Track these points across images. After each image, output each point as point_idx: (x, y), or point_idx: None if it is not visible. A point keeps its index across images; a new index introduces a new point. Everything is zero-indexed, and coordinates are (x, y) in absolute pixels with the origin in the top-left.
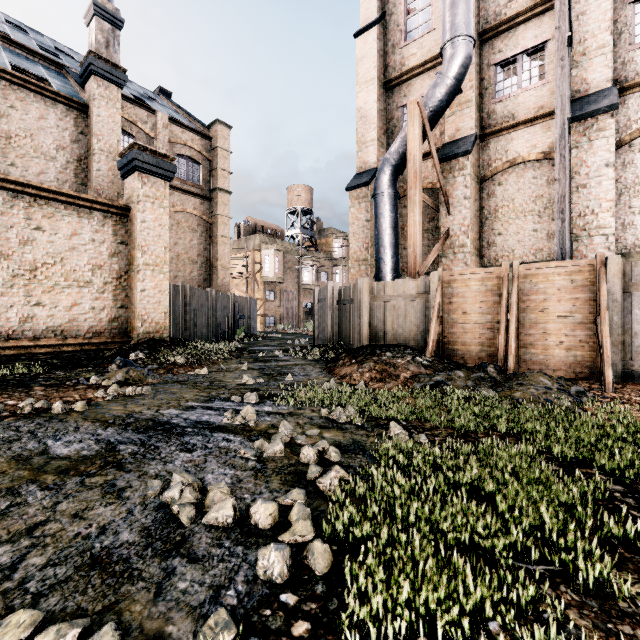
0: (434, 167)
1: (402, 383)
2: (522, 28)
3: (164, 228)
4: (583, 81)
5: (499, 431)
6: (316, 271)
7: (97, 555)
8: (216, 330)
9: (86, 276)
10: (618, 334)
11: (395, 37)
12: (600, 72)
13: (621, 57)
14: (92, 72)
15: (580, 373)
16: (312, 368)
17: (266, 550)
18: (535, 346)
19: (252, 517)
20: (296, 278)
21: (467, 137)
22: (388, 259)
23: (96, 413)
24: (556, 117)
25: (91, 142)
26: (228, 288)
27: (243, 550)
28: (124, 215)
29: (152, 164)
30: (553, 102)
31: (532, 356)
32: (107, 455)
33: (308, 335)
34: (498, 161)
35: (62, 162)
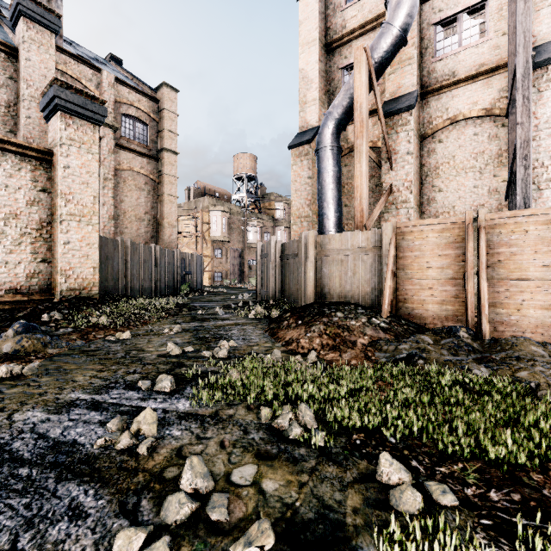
0: (374, 126)
1: (361, 352)
2: None
3: (93, 176)
4: None
5: None
6: (260, 231)
7: None
8: (160, 285)
9: None
10: None
11: (336, 0)
12: (547, 24)
13: None
14: (20, 12)
15: None
16: (253, 329)
17: None
18: (505, 305)
19: None
20: (242, 237)
21: (409, 93)
22: (331, 214)
23: None
24: (518, 55)
25: (20, 87)
26: (175, 245)
27: None
28: (46, 160)
29: (77, 104)
30: (494, 59)
31: (501, 316)
32: None
33: (252, 290)
34: (439, 119)
35: None
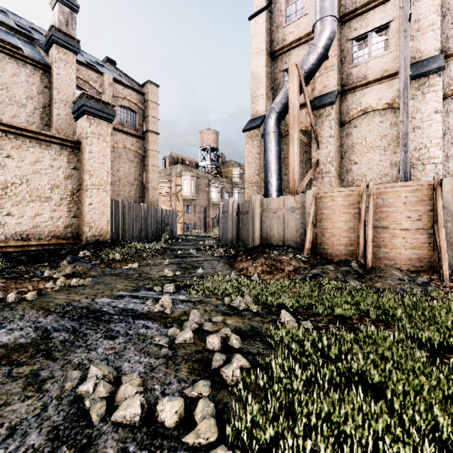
0: (307, 115)
1: (287, 275)
2: (372, 12)
3: (106, 157)
4: (417, 50)
5: (369, 317)
6: (221, 191)
7: None
8: (147, 234)
9: (46, 193)
10: (451, 237)
11: (278, 20)
12: (430, 43)
13: (445, 33)
14: (53, 41)
15: (421, 267)
16: (217, 263)
17: None
18: (386, 246)
19: (159, 414)
20: (206, 196)
21: (331, 92)
22: (274, 181)
23: (42, 302)
24: (400, 74)
25: (53, 94)
26: (157, 203)
27: None
28: (76, 147)
29: (97, 109)
30: (395, 66)
31: (384, 254)
32: (40, 343)
33: (215, 237)
34: (354, 110)
35: (31, 108)
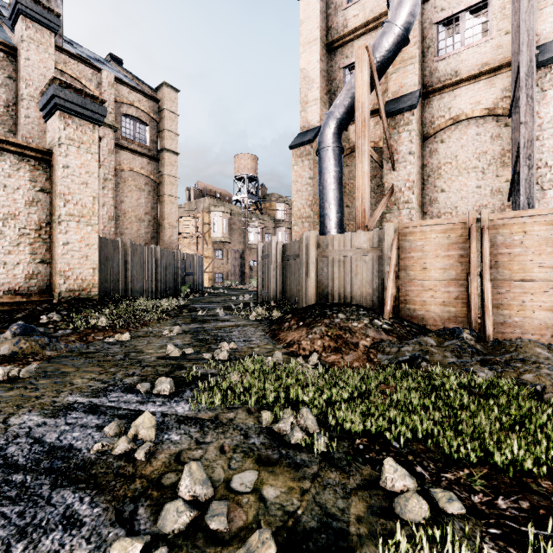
0: (376, 126)
1: (363, 354)
2: None
3: (92, 176)
4: None
5: None
6: (261, 232)
7: None
8: (161, 286)
9: None
10: None
11: None
12: (551, 22)
13: None
14: (19, 11)
15: None
16: (254, 330)
17: None
18: (509, 306)
19: None
20: (242, 238)
21: (411, 93)
22: (333, 214)
23: None
24: (522, 54)
25: (19, 87)
26: (175, 246)
27: None
28: (44, 160)
29: (76, 103)
30: (497, 58)
31: (505, 318)
32: None
33: (253, 291)
34: (441, 118)
35: None
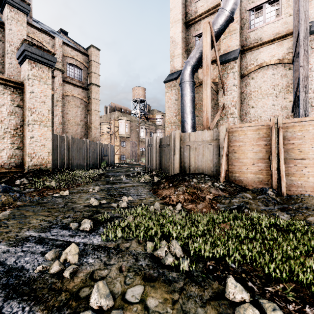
0: (214, 70)
1: (208, 204)
2: None
3: (48, 98)
4: None
5: None
6: (147, 131)
7: None
8: (89, 163)
9: None
10: None
11: None
12: None
13: None
14: (5, 1)
15: None
16: (143, 189)
17: None
18: (294, 175)
19: None
20: (137, 135)
21: (234, 50)
22: (189, 121)
23: None
24: (301, 25)
25: (5, 46)
26: (98, 139)
27: None
28: (19, 88)
29: (38, 55)
30: (284, 30)
31: (292, 181)
32: None
33: (143, 165)
34: (252, 65)
35: None
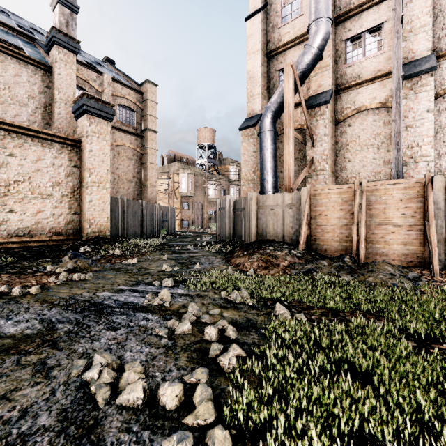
0: (302, 113)
1: (282, 270)
2: (365, 13)
3: (106, 156)
4: (410, 51)
5: (361, 310)
6: (218, 188)
7: (11, 443)
8: (146, 230)
9: (48, 190)
10: (441, 233)
11: (274, 20)
12: (422, 44)
13: (437, 34)
14: (54, 42)
15: (412, 262)
16: (215, 258)
17: (169, 443)
18: (379, 242)
19: (160, 398)
20: (203, 193)
21: (326, 91)
22: (269, 179)
23: (46, 295)
24: (393, 75)
25: (54, 93)
26: (155, 200)
27: (149, 435)
28: (76, 146)
29: (97, 108)
30: (388, 66)
31: (376, 249)
32: (46, 334)
33: (212, 234)
34: (348, 109)
35: (32, 108)
